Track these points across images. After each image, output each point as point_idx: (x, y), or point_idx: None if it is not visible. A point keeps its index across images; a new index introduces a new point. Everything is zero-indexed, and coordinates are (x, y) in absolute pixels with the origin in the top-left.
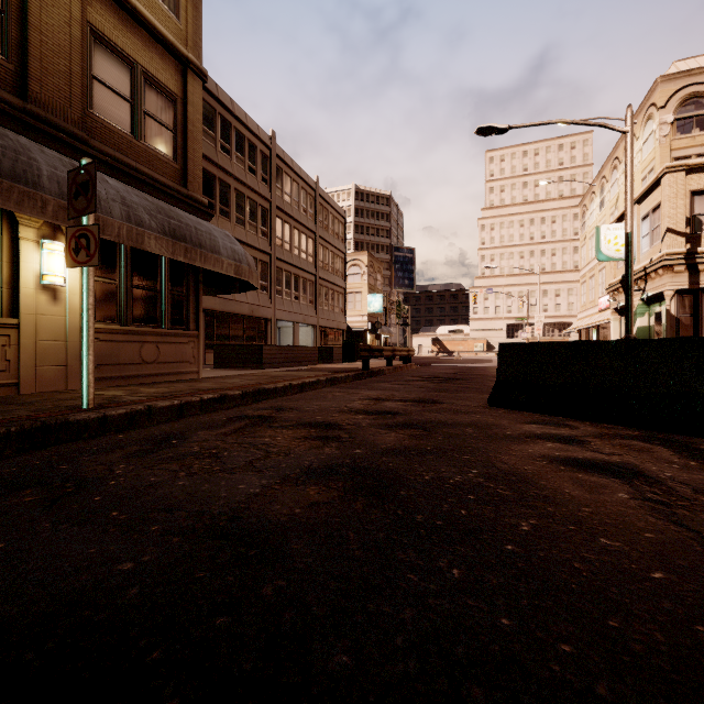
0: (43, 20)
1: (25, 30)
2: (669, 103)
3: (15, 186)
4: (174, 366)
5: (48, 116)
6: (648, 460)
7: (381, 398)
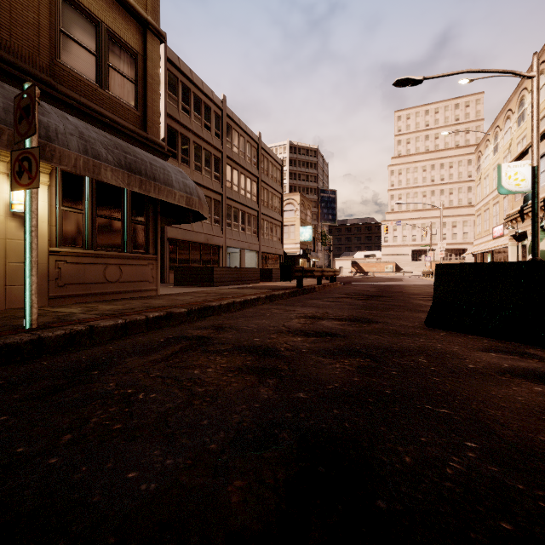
0: None
1: None
2: None
3: None
4: (135, 285)
5: (17, 61)
6: None
7: (316, 316)
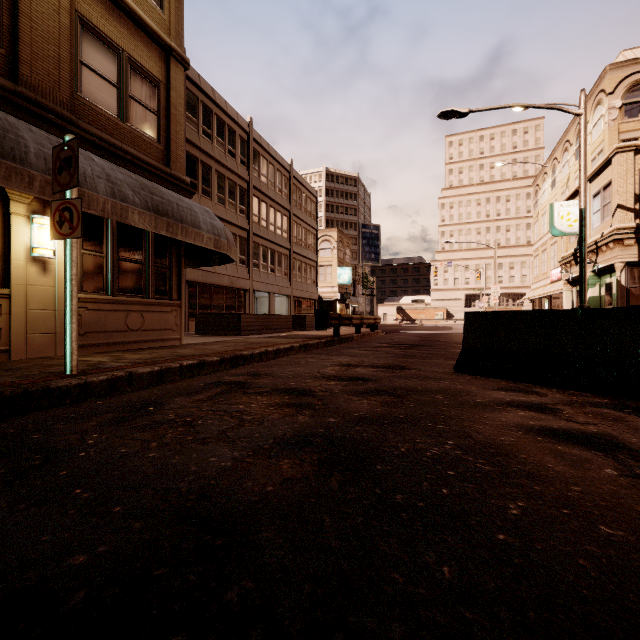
0: (33, 8)
1: (16, 17)
2: (617, 90)
3: (3, 162)
4: (158, 334)
5: (38, 98)
6: (625, 430)
7: (351, 364)
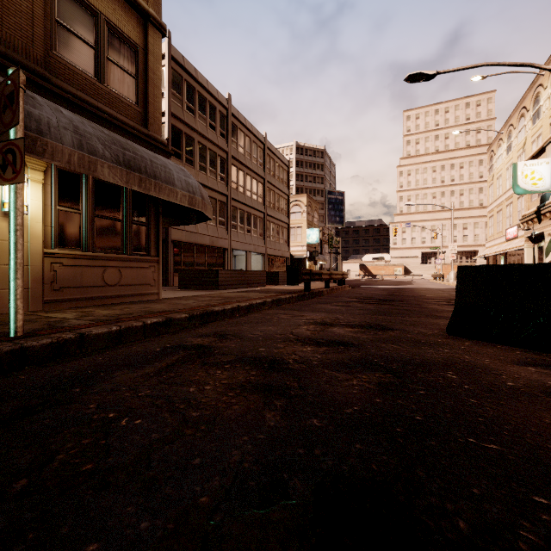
0: None
1: None
2: None
3: None
4: (135, 288)
5: (9, 52)
6: None
7: (326, 322)
